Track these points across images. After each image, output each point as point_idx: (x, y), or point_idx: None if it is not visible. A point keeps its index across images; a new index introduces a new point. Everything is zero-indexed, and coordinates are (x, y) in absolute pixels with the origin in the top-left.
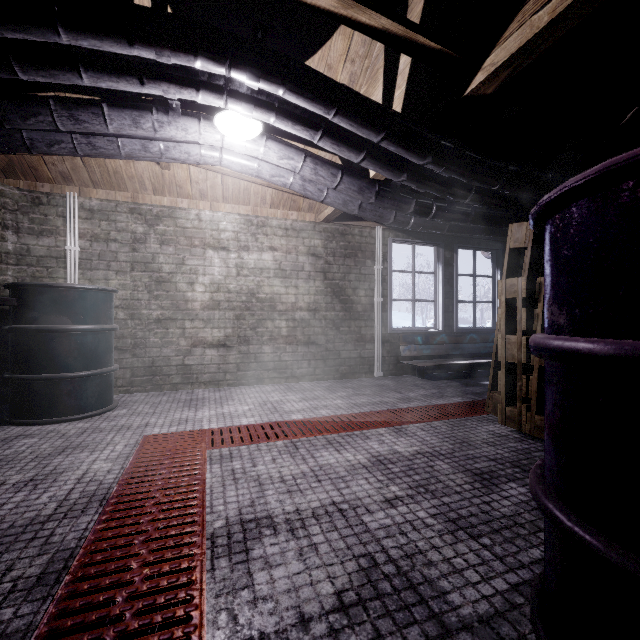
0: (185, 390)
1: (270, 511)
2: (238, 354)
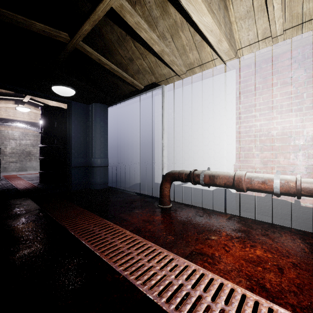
0: (4, 172)
1: (28, 176)
2: (20, 164)
